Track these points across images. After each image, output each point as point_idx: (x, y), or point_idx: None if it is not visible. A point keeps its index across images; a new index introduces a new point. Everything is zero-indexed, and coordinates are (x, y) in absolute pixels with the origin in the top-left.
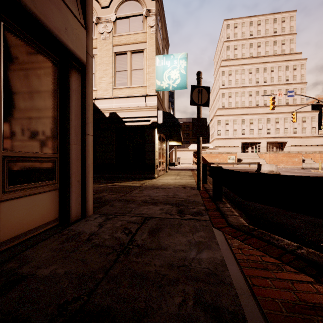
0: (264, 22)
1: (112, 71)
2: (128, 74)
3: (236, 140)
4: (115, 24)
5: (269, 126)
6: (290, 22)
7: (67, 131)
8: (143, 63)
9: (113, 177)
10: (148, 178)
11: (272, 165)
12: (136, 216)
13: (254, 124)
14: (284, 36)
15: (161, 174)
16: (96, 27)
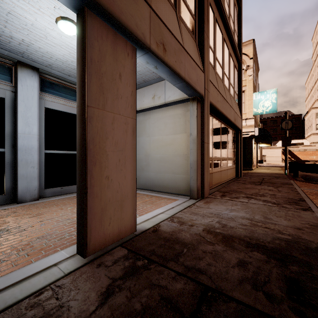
0: None
1: None
2: None
3: None
4: None
5: None
6: None
7: (238, 151)
8: (243, 99)
9: None
10: (247, 170)
11: None
12: (259, 177)
13: None
14: None
15: (254, 168)
16: None
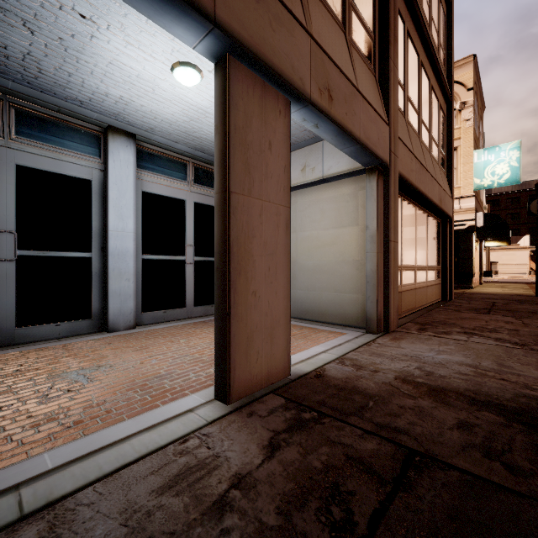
0: None
1: None
2: None
3: None
4: None
5: None
6: None
7: (446, 255)
8: (455, 162)
9: None
10: (463, 288)
11: None
12: (485, 301)
13: None
14: None
15: (475, 286)
16: None
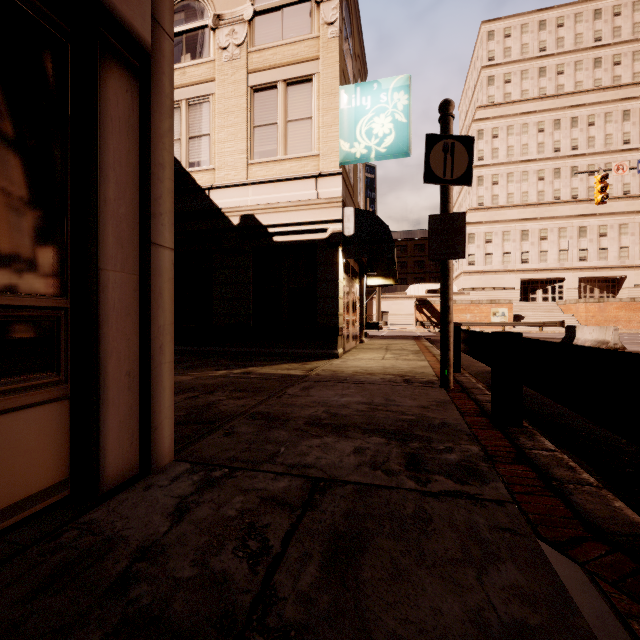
0: (571, 20)
1: (247, 128)
2: (279, 132)
3: (509, 275)
4: (253, 26)
5: (585, 243)
6: (634, 14)
7: (91, 232)
8: (311, 105)
9: (248, 353)
10: (323, 357)
11: (604, 328)
12: (287, 474)
13: (549, 241)
14: (620, 45)
15: (351, 347)
16: (212, 36)
